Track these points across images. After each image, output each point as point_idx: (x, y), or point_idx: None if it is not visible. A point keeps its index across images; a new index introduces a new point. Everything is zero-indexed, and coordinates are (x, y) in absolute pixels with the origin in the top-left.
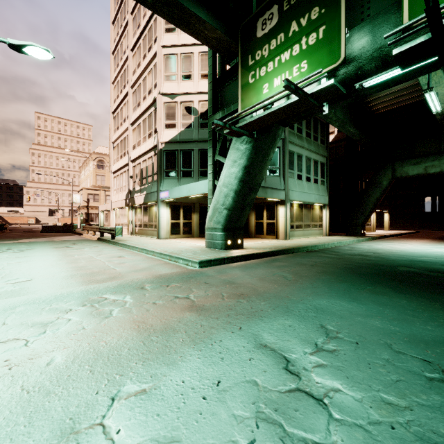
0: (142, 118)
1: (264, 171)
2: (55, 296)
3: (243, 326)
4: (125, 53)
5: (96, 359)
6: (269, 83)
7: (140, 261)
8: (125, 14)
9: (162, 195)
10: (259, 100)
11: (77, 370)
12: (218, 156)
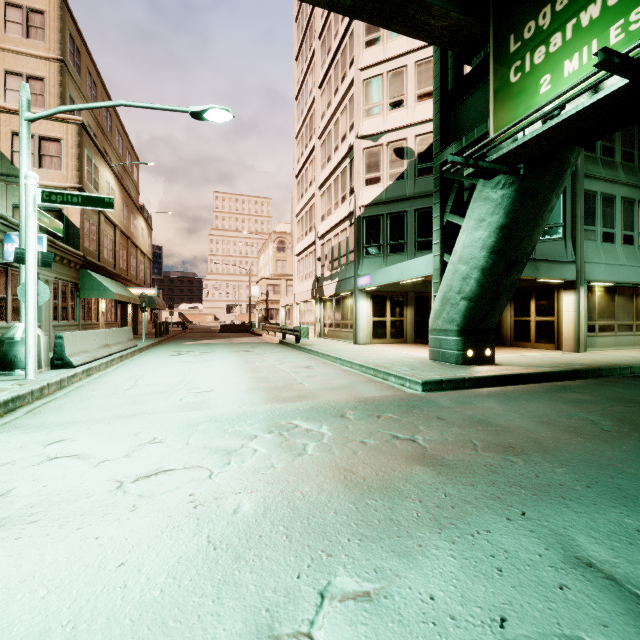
0: (333, 177)
1: (538, 230)
2: (238, 415)
3: (529, 511)
4: (312, 94)
5: (293, 519)
6: (553, 73)
7: (334, 376)
8: (312, 42)
9: (361, 281)
10: (530, 109)
11: (269, 530)
12: (449, 215)
